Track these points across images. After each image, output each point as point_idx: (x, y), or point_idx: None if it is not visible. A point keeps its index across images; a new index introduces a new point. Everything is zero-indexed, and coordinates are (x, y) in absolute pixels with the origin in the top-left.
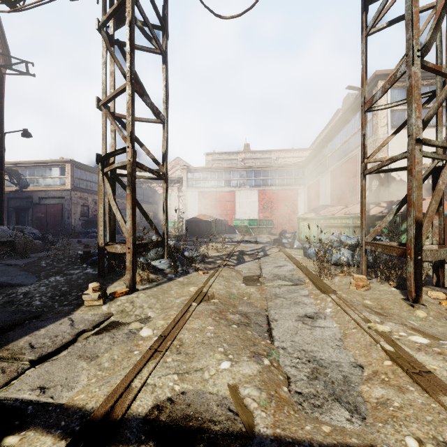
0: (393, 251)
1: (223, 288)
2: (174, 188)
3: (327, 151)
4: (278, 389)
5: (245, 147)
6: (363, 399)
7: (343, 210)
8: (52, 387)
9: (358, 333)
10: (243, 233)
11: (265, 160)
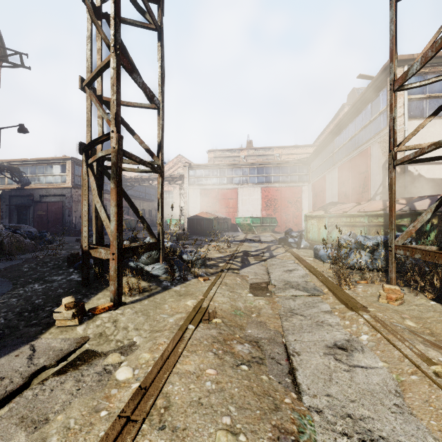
0: (440, 258)
1: (227, 300)
2: (176, 186)
3: (333, 146)
4: None
5: (247, 143)
6: None
7: (355, 208)
8: None
9: (423, 384)
10: (246, 231)
11: (268, 157)
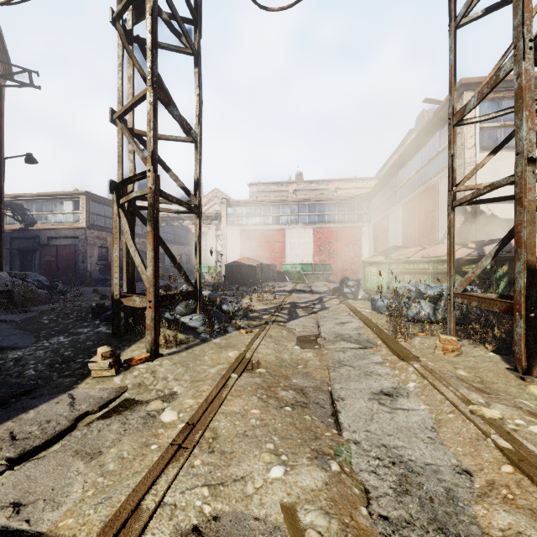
0: (494, 305)
1: (272, 352)
2: (212, 226)
3: (398, 180)
4: (354, 512)
5: (297, 175)
6: (480, 530)
7: (420, 252)
8: (30, 504)
9: (457, 420)
10: (295, 280)
11: (322, 191)
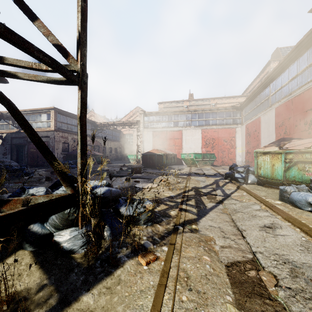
0: None
1: None
2: (135, 130)
3: (269, 90)
4: None
5: (189, 96)
6: None
7: None
8: None
9: None
10: (189, 165)
11: (205, 106)
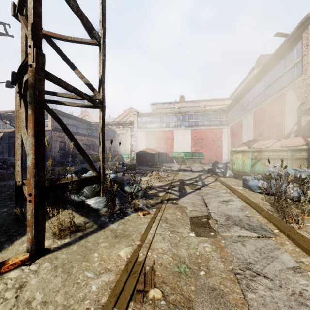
0: None
1: (168, 247)
2: (129, 130)
3: (249, 96)
4: None
5: (180, 98)
6: None
7: (276, 143)
8: None
9: None
10: (180, 163)
11: (196, 107)
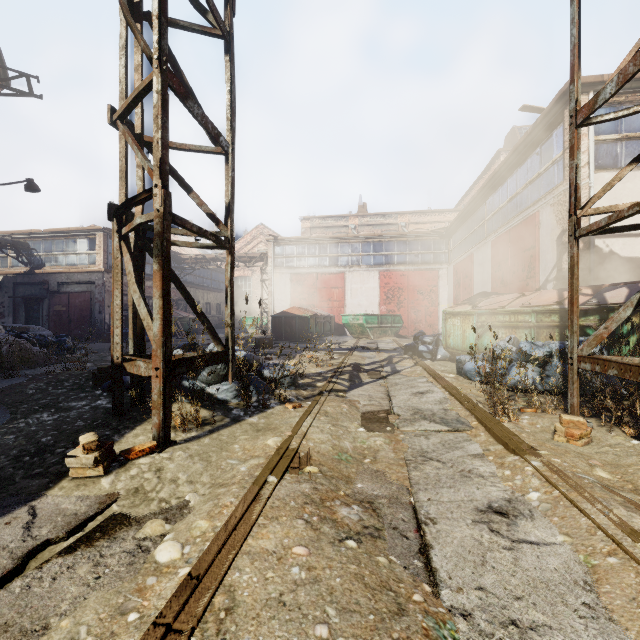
0: None
1: (328, 438)
2: (256, 269)
3: (485, 211)
4: None
5: (359, 207)
6: None
7: (518, 300)
8: None
9: (627, 571)
10: (357, 335)
11: (389, 227)
